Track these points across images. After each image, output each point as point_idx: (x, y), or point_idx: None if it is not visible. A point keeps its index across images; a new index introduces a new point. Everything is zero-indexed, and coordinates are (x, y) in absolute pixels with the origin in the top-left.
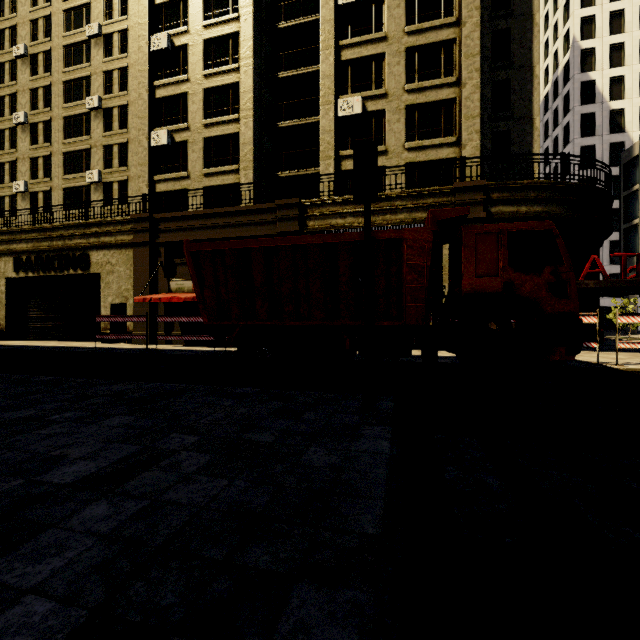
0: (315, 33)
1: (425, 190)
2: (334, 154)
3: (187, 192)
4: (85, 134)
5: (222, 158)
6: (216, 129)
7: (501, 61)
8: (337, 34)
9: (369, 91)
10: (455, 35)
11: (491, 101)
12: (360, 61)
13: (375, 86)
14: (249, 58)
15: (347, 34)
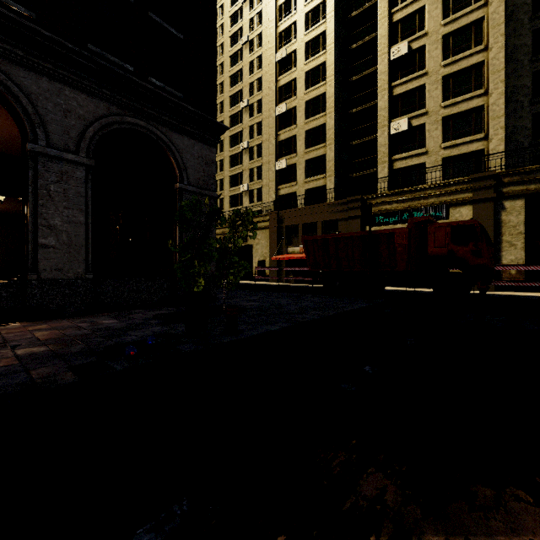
0: (376, 76)
1: (449, 181)
2: (388, 159)
3: (296, 194)
4: (240, 164)
5: (316, 171)
6: (312, 154)
7: None
8: (390, 79)
9: (413, 113)
10: (483, 58)
11: (531, 88)
12: (407, 93)
13: (418, 108)
14: (332, 108)
15: (397, 76)
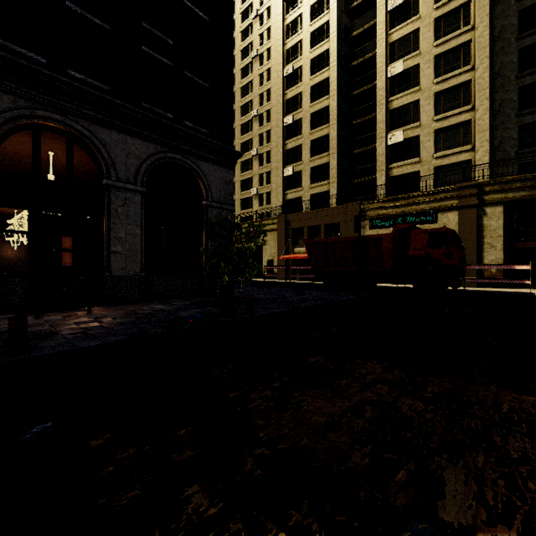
0: (376, 90)
1: (437, 189)
2: (385, 168)
3: (302, 198)
4: (250, 169)
5: (320, 177)
6: (317, 162)
7: (528, 68)
8: (387, 94)
9: (408, 125)
10: (471, 77)
11: (517, 102)
12: (403, 107)
13: (413, 121)
14: (335, 120)
15: (394, 92)
